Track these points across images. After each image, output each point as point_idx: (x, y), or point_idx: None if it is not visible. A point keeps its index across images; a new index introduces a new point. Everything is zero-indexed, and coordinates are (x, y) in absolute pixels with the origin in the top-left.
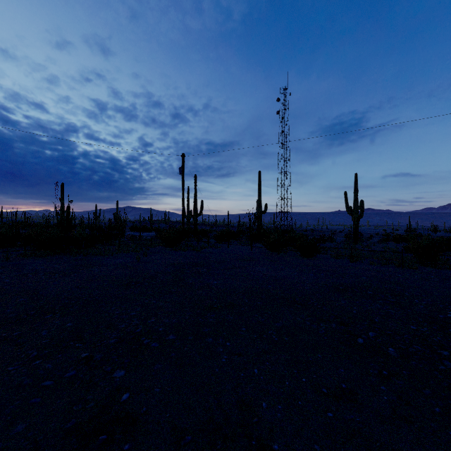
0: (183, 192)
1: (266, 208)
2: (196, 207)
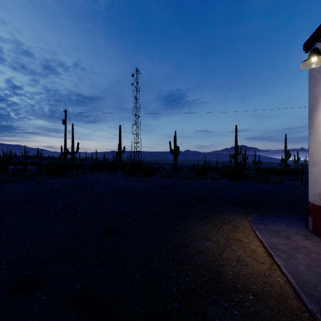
0: (66, 137)
1: (124, 149)
2: (73, 147)
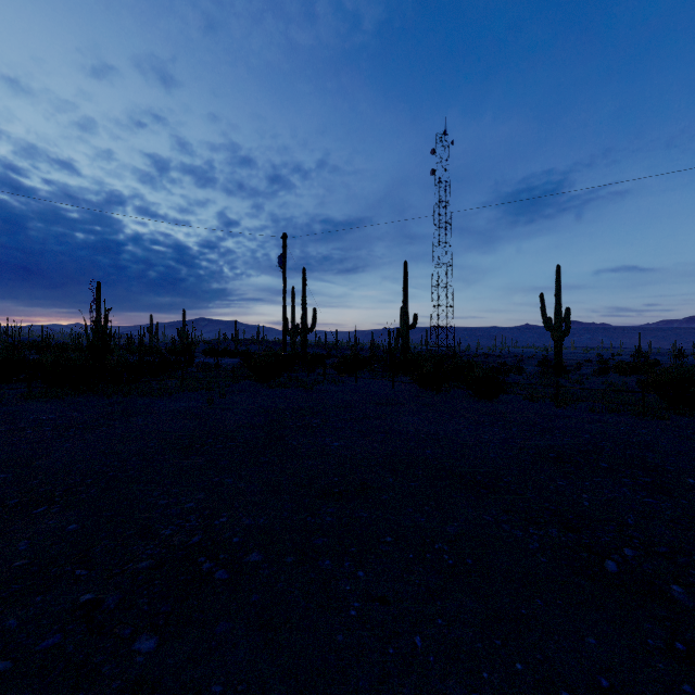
0: (285, 295)
1: (415, 321)
2: (305, 319)
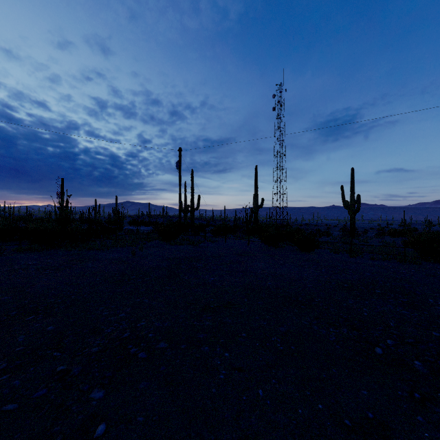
0: (180, 187)
1: (262, 203)
2: (193, 201)
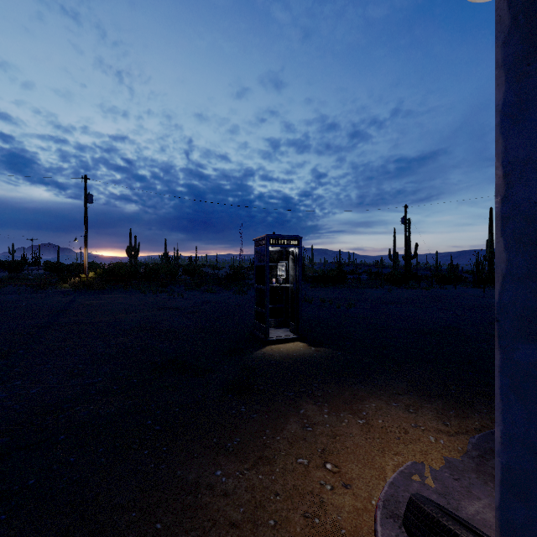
0: (406, 239)
1: None
2: (410, 250)
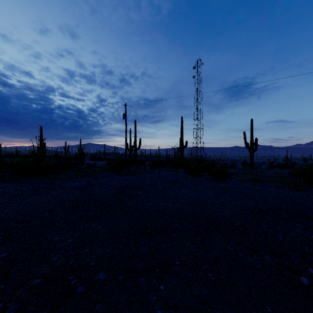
0: (126, 132)
1: (186, 144)
2: (135, 143)
